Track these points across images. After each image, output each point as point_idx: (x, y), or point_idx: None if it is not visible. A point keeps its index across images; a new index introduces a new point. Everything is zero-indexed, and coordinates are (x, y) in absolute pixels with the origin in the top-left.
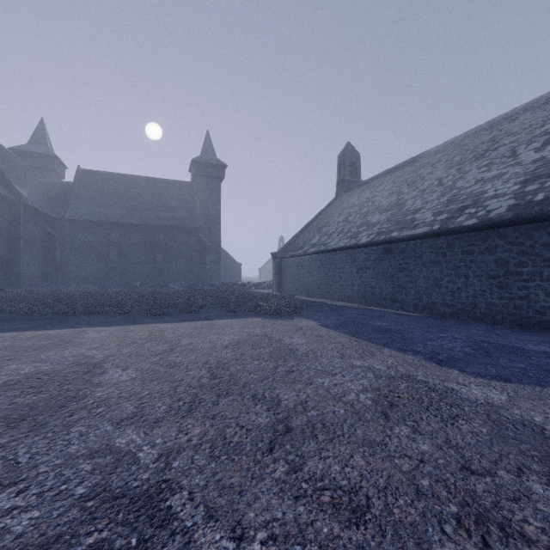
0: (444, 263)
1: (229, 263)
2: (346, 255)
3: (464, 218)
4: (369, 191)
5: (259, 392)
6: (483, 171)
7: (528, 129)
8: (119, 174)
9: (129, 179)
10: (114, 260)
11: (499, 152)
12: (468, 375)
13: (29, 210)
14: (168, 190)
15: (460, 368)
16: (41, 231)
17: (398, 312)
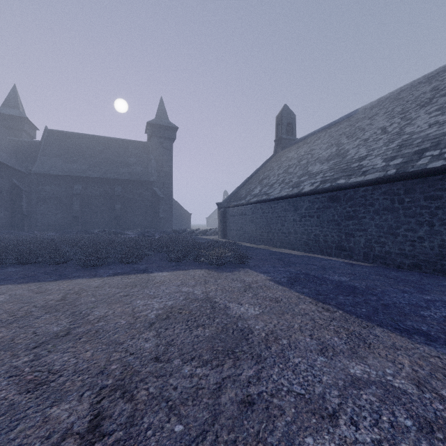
0: (402, 210)
1: (181, 213)
2: (289, 204)
3: (426, 161)
4: (307, 145)
5: None
6: (435, 115)
7: None
8: (82, 134)
9: (91, 138)
10: (77, 210)
11: None
12: None
13: None
14: (126, 148)
15: None
16: (8, 183)
17: (346, 261)
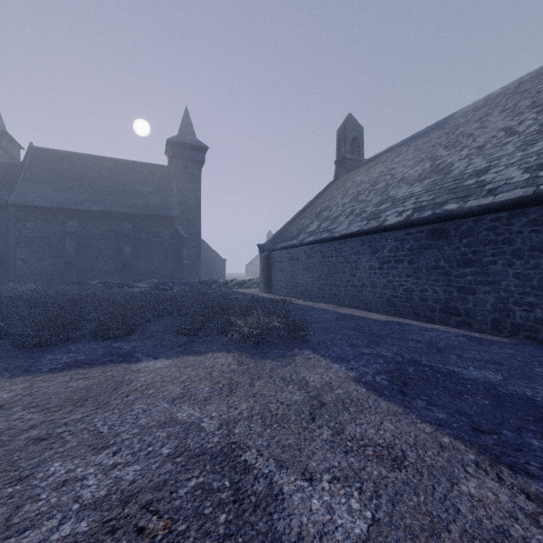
0: None
1: (213, 258)
2: (362, 244)
3: None
4: (382, 165)
5: None
6: None
7: None
8: (80, 153)
9: (93, 160)
10: (71, 254)
11: None
12: None
13: None
14: (139, 174)
15: None
16: None
17: (463, 332)
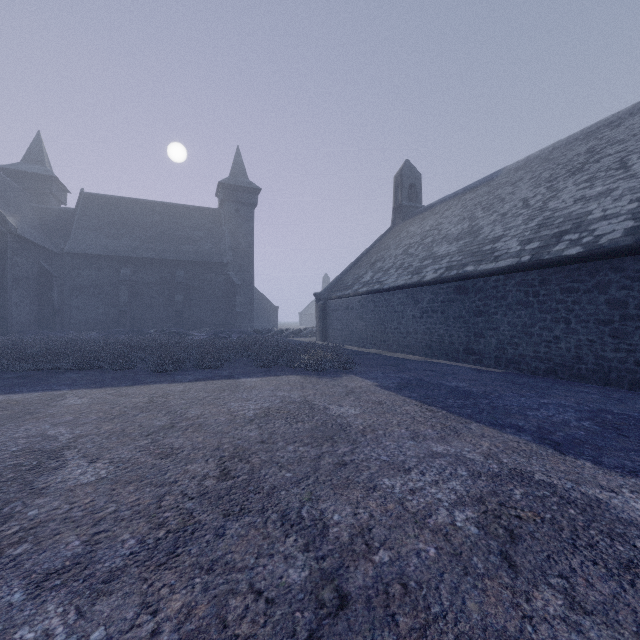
0: (537, 304)
1: (264, 306)
2: (407, 295)
3: (563, 246)
4: (434, 217)
5: (293, 507)
6: (583, 188)
7: (638, 135)
8: (131, 198)
9: (143, 204)
10: (125, 302)
11: (603, 164)
12: (611, 472)
13: (19, 241)
14: (190, 218)
15: (591, 457)
16: (35, 267)
17: (475, 367)
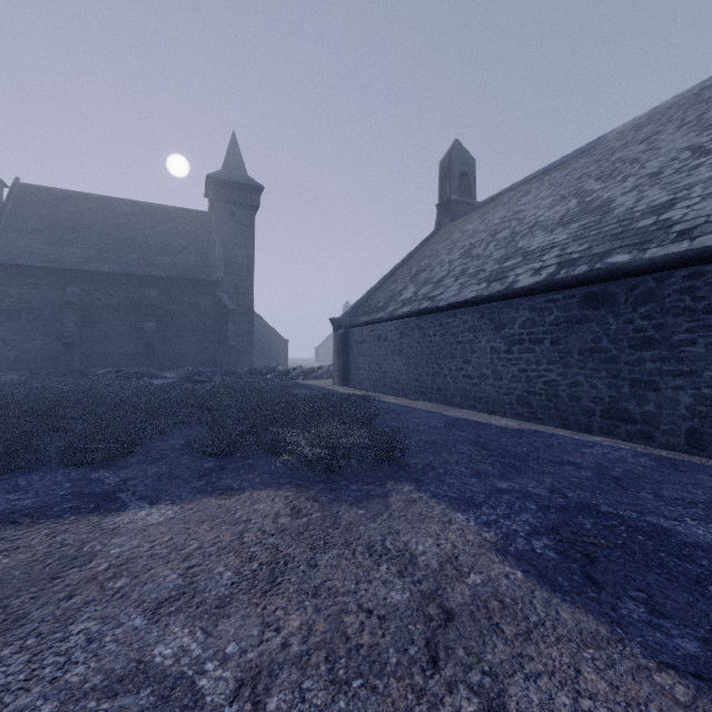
0: None
1: (270, 338)
2: (481, 316)
3: None
4: (504, 207)
5: None
6: None
7: None
8: (87, 194)
9: (104, 202)
10: (71, 332)
11: None
12: None
13: None
14: (168, 222)
15: None
16: None
17: (641, 449)
